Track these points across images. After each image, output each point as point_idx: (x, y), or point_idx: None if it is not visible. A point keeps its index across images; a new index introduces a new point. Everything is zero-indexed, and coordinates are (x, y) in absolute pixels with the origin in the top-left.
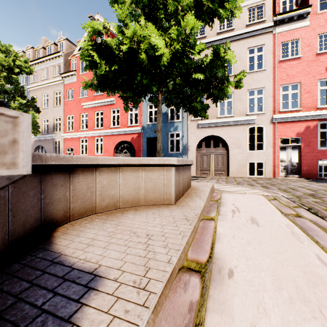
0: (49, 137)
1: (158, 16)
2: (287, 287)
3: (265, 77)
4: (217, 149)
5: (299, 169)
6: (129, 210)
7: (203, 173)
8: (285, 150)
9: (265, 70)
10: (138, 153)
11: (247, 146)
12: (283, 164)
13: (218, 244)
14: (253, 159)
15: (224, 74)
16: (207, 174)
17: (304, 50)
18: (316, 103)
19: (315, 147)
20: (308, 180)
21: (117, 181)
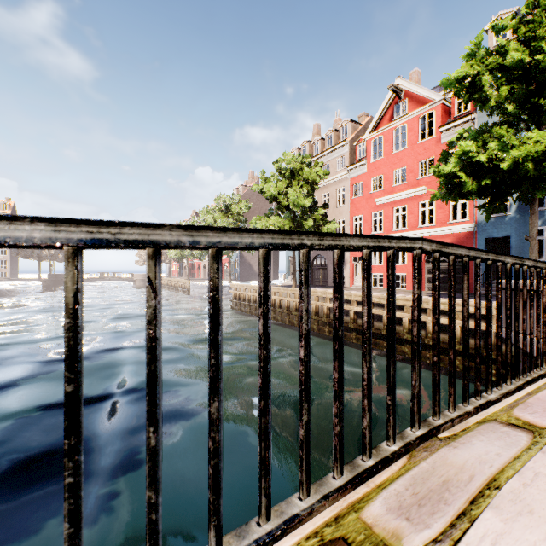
0: None
1: (543, 105)
2: None
3: None
4: None
5: None
6: None
7: None
8: None
9: None
10: None
11: None
12: None
13: None
14: None
15: None
16: None
17: None
18: None
19: None
20: None
21: None
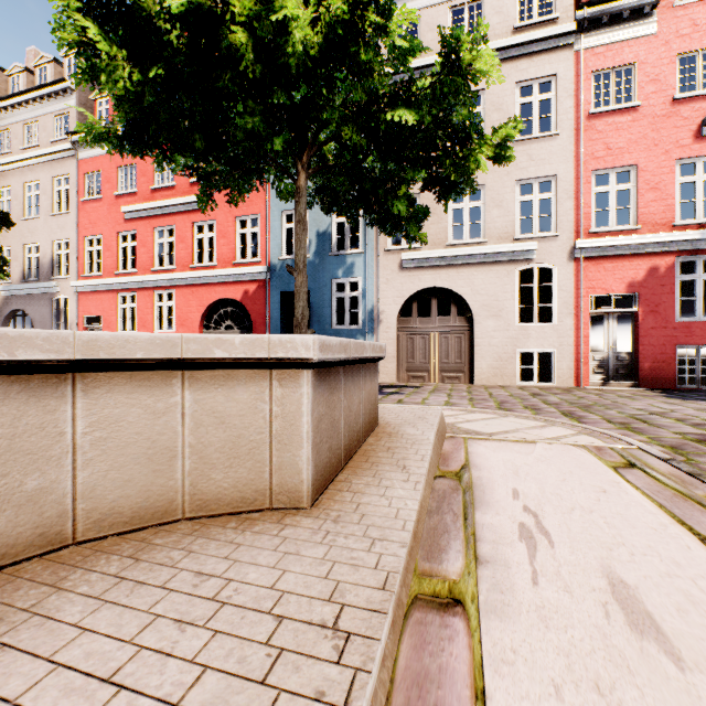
0: (42, 289)
1: None
2: None
3: (557, 153)
4: (446, 320)
5: (634, 367)
6: (105, 559)
7: (414, 377)
8: (593, 324)
9: (557, 136)
10: (259, 328)
11: (516, 314)
12: (598, 356)
13: None
14: (529, 343)
15: (470, 116)
16: (422, 380)
17: (646, 91)
18: (672, 215)
19: (670, 317)
20: (658, 392)
21: (60, 431)
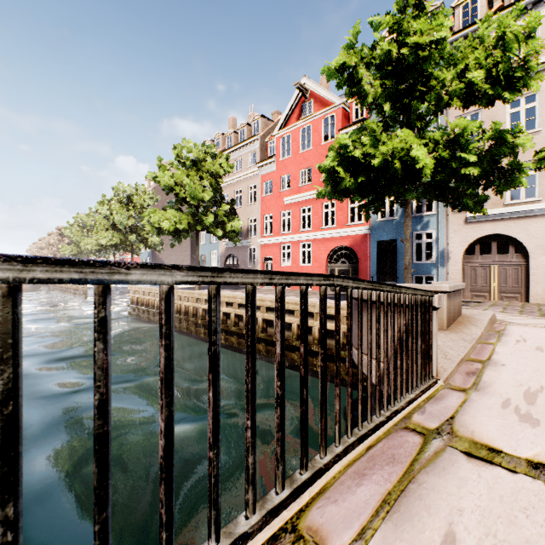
0: (243, 244)
1: (411, 106)
2: (541, 372)
3: None
4: (504, 256)
5: None
6: None
7: (476, 295)
8: None
9: None
10: (362, 263)
11: None
12: None
13: (495, 356)
14: None
15: (513, 161)
16: (483, 298)
17: None
18: None
19: None
20: None
21: None
